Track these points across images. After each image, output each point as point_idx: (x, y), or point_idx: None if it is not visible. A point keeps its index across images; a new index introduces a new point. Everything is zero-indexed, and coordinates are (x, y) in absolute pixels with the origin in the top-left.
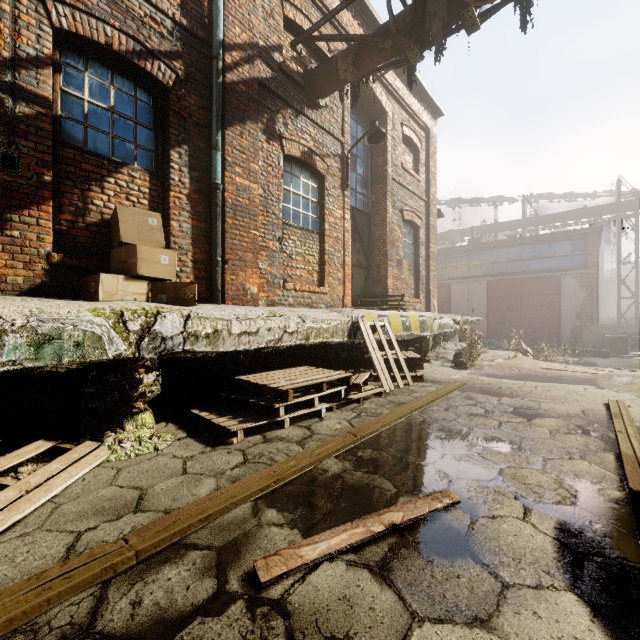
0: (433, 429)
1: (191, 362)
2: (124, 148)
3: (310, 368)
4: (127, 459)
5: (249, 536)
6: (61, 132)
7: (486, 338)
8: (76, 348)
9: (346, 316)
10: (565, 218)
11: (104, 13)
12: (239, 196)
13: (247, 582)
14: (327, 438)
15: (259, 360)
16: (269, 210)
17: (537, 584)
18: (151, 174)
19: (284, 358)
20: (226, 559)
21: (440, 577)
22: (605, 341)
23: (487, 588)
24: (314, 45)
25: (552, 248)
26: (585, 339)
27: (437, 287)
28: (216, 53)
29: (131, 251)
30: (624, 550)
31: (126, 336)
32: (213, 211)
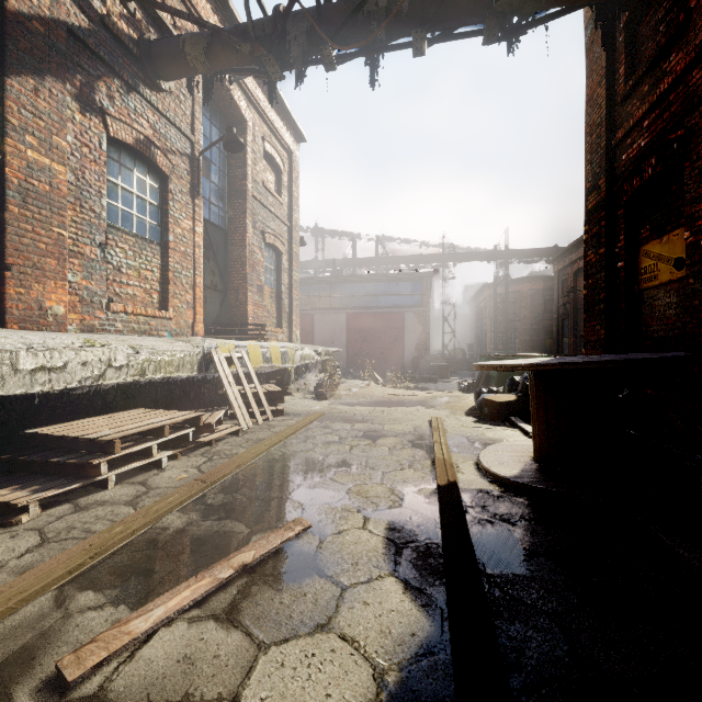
0: (291, 462)
1: None
2: None
3: (147, 410)
4: None
5: (49, 634)
6: None
7: (346, 368)
8: None
9: (196, 346)
10: (408, 261)
11: None
12: (32, 177)
13: (46, 691)
14: (169, 491)
15: (68, 405)
16: (85, 204)
17: (369, 579)
18: None
19: (108, 400)
20: (9, 675)
21: (288, 601)
22: (435, 369)
23: (329, 596)
24: (154, 12)
25: (398, 287)
26: (421, 367)
27: (301, 317)
28: None
29: None
30: (430, 532)
31: None
32: None
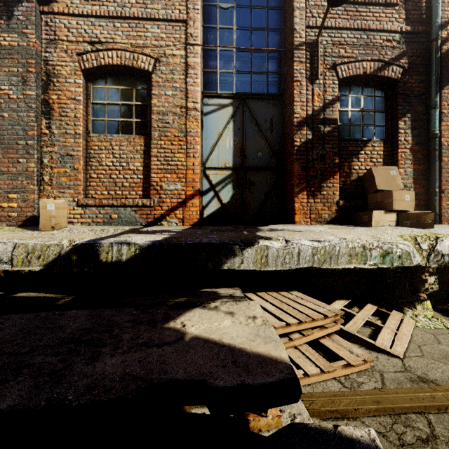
0: None
1: (437, 269)
2: (368, 130)
3: None
4: (430, 329)
5: None
6: (339, 134)
7: None
8: (398, 258)
9: None
10: None
11: (361, 56)
12: None
13: None
14: None
15: None
16: None
17: None
18: (384, 141)
19: None
20: None
21: None
22: None
23: None
24: None
25: None
26: None
27: None
28: (435, 36)
29: (386, 195)
30: None
31: (420, 252)
32: (431, 155)
